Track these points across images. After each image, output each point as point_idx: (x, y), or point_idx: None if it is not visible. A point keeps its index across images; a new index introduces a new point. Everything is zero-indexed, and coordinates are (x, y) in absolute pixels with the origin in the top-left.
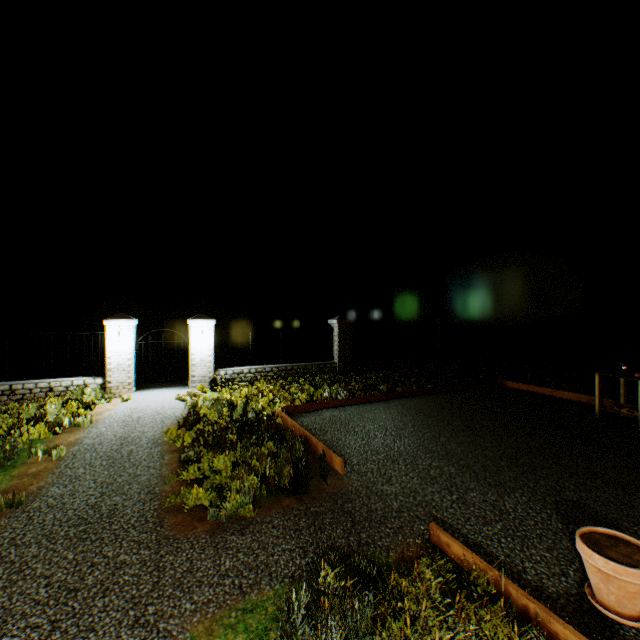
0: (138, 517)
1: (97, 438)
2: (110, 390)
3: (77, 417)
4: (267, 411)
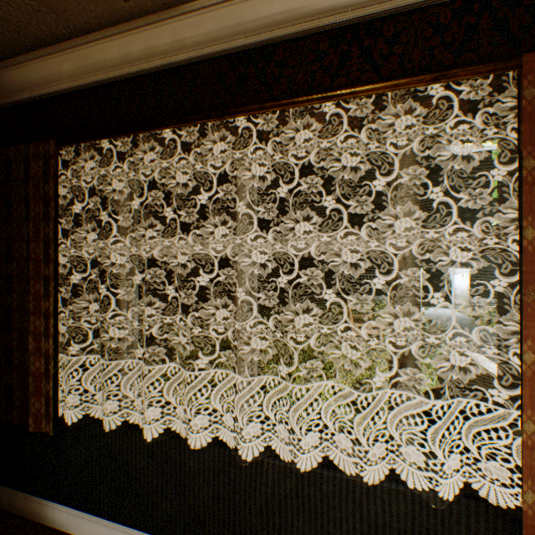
0: None
1: (437, 320)
2: None
3: None
4: None
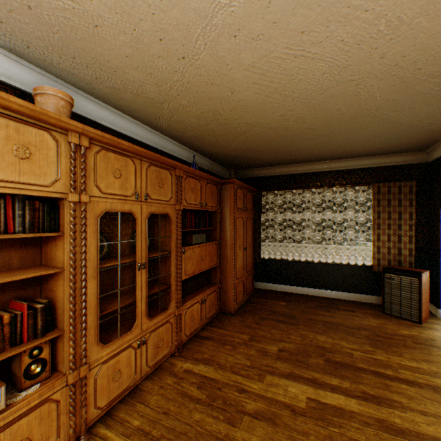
0: None
1: None
2: None
3: None
4: None
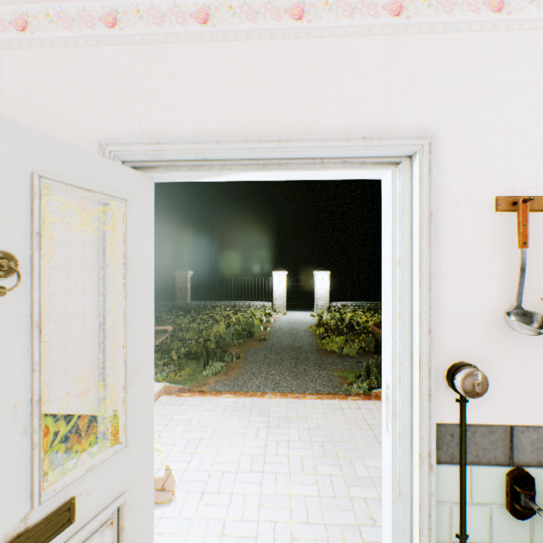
0: (309, 348)
1: (279, 327)
2: (275, 309)
3: (268, 318)
4: (362, 325)
